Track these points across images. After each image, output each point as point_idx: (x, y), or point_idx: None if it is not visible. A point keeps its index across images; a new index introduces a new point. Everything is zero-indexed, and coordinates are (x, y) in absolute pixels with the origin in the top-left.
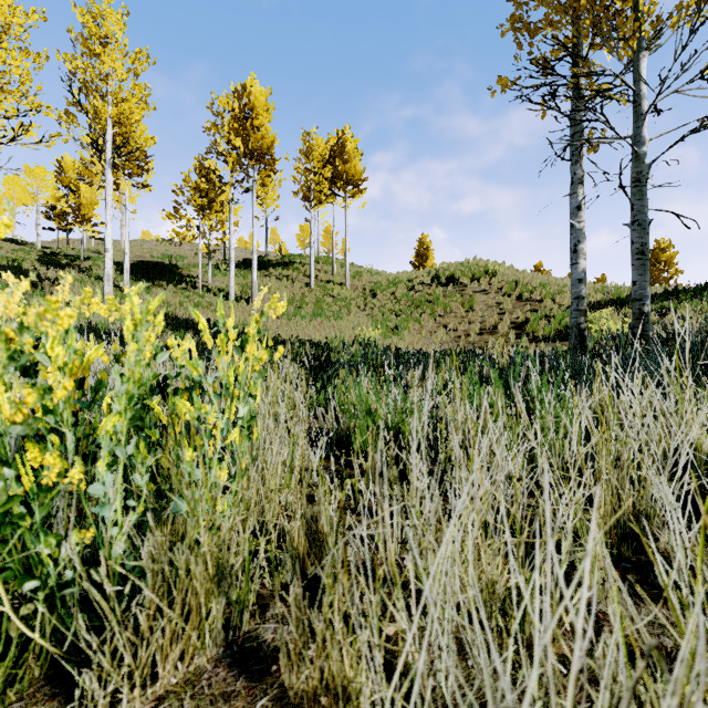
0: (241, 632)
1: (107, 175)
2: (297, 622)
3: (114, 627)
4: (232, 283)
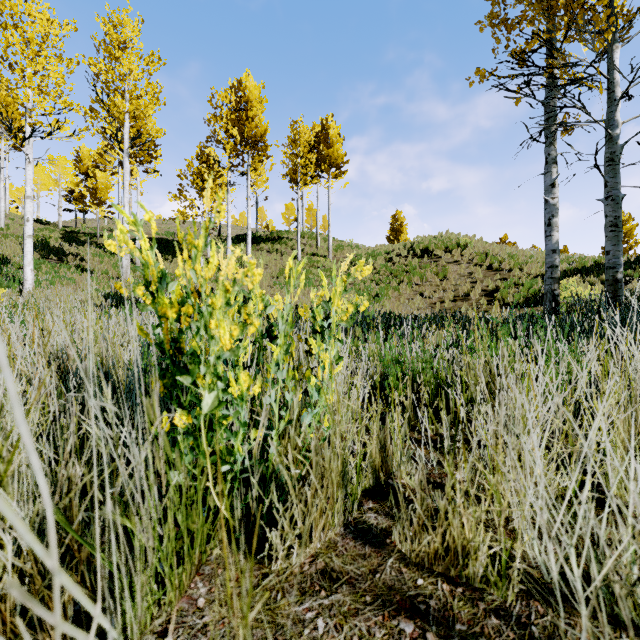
0: (352, 518)
1: (125, 163)
2: (420, 500)
3: (293, 498)
4: None
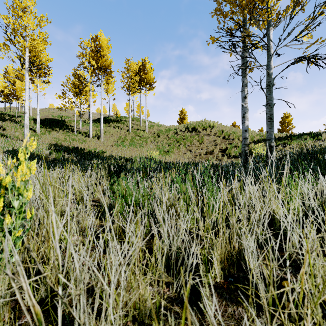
0: None
1: (26, 76)
2: None
3: None
4: (91, 129)
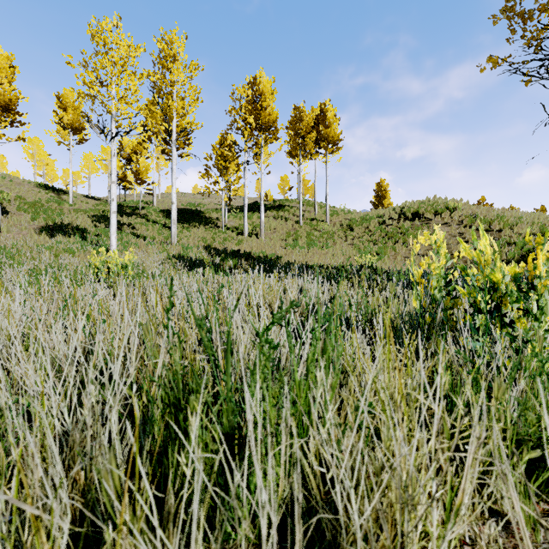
0: None
1: (173, 151)
2: None
3: None
4: (246, 223)
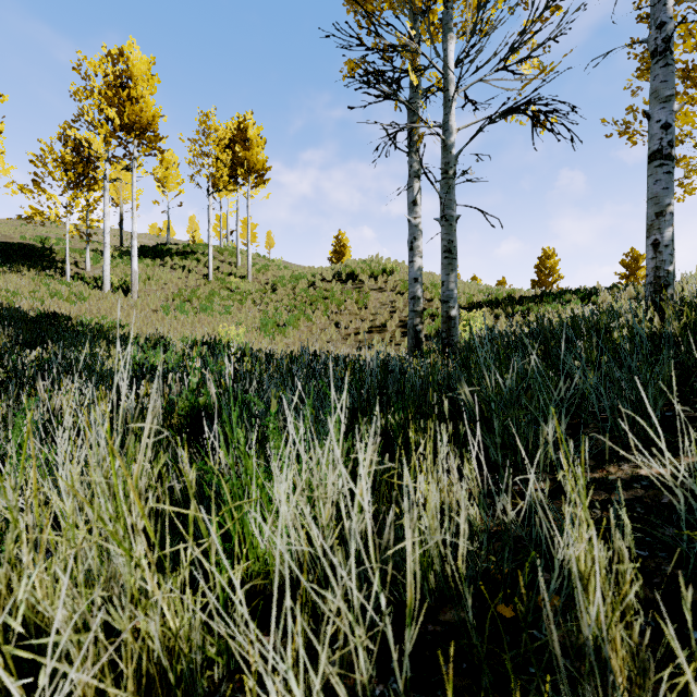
0: None
1: None
2: None
3: None
4: (107, 272)
